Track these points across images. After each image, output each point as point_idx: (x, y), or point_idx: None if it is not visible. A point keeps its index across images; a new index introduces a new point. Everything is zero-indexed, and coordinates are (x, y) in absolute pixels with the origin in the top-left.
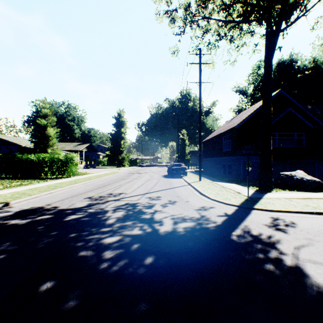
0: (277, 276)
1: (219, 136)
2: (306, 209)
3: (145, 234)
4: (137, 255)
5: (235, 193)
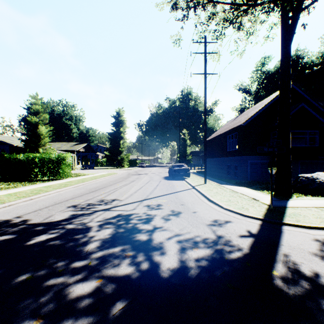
0: None
1: (224, 134)
2: None
3: (138, 276)
4: None
5: (251, 200)
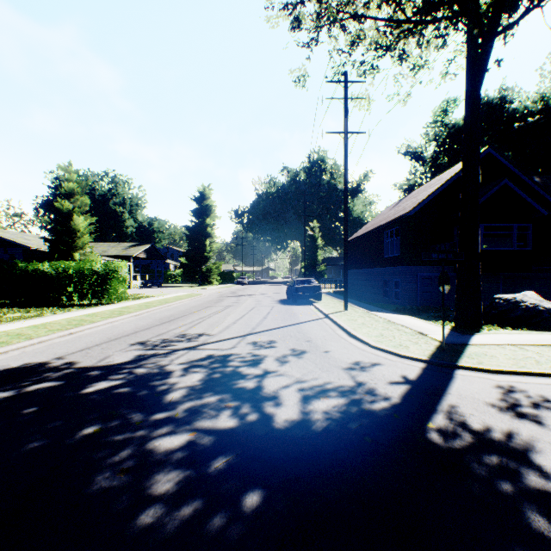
0: None
1: (378, 230)
2: None
3: (244, 429)
4: (224, 487)
5: (415, 334)
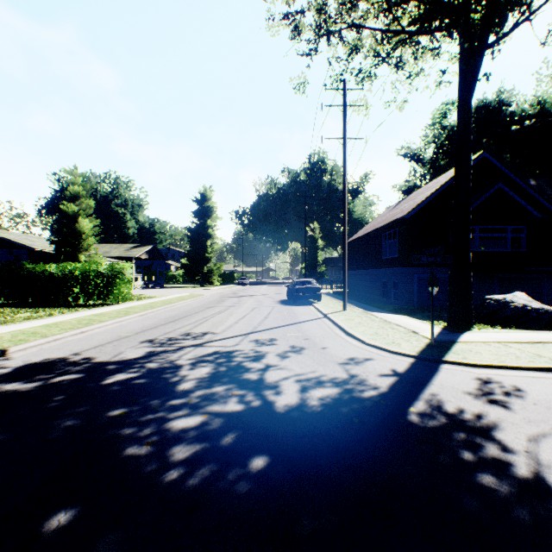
0: (505, 500)
1: (377, 232)
2: (538, 363)
3: (249, 412)
4: (234, 455)
5: (408, 333)
